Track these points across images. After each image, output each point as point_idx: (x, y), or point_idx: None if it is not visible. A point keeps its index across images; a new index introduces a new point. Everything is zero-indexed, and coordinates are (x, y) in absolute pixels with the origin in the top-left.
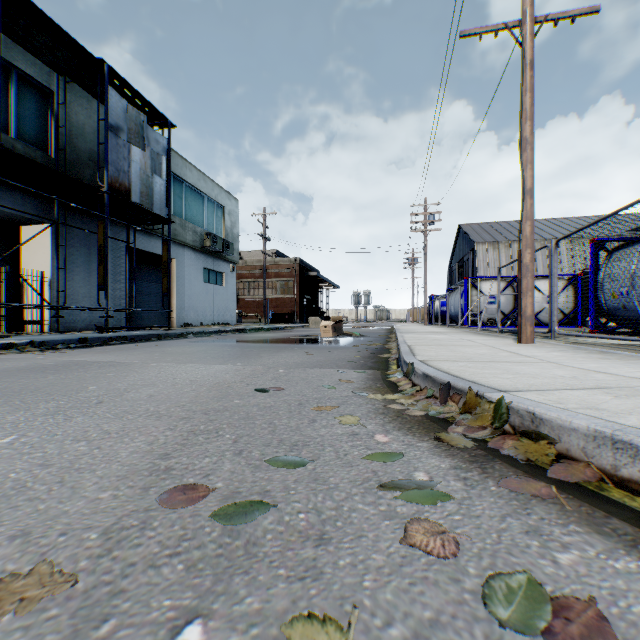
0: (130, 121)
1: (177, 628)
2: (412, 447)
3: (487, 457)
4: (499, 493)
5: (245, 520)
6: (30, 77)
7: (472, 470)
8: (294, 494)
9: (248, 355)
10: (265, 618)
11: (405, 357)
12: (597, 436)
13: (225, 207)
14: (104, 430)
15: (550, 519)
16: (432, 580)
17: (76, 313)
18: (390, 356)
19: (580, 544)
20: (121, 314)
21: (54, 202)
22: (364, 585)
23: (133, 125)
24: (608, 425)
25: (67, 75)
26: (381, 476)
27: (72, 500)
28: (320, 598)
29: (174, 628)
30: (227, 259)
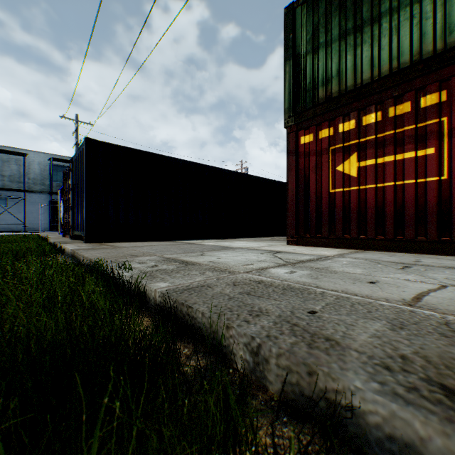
0: None
1: None
2: None
3: None
4: None
5: None
6: None
7: None
8: None
9: None
10: None
11: None
12: None
13: None
14: None
15: None
16: None
17: None
18: None
19: None
20: None
21: None
22: None
23: None
24: None
25: None
26: None
27: None
28: None
29: None
30: None
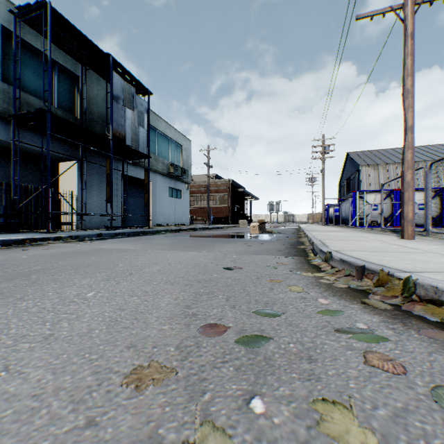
0: (125, 92)
1: (247, 400)
2: (347, 307)
3: (403, 316)
4: (421, 338)
5: (258, 345)
6: (65, 68)
7: (396, 323)
8: (281, 332)
9: (207, 245)
10: (296, 399)
11: (321, 248)
12: None
13: (182, 146)
14: (143, 290)
15: None
16: (394, 386)
17: (91, 217)
18: (306, 247)
19: None
20: (118, 218)
21: (79, 147)
22: (350, 386)
23: (127, 95)
24: None
25: (87, 65)
26: (333, 324)
27: (148, 329)
28: (325, 391)
29: (245, 400)
30: (184, 181)
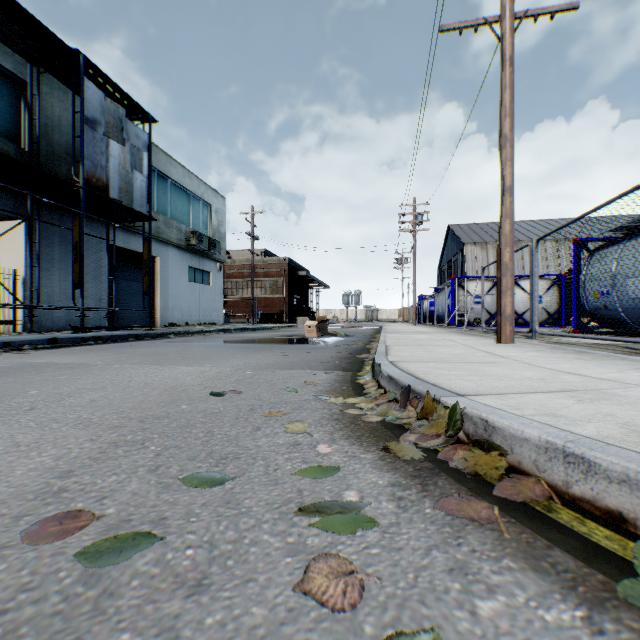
0: (108, 114)
1: None
2: (354, 459)
3: (433, 471)
4: (433, 517)
5: (116, 560)
6: (2, 67)
7: (411, 487)
8: (193, 522)
9: (221, 356)
10: None
11: (376, 358)
12: (549, 448)
13: (212, 205)
14: (16, 442)
15: (483, 551)
16: None
17: (52, 312)
18: (367, 356)
19: (510, 586)
20: (101, 314)
21: (28, 197)
22: None
23: (111, 119)
24: (562, 435)
25: (41, 65)
26: (305, 496)
27: None
28: None
29: None
30: (214, 258)
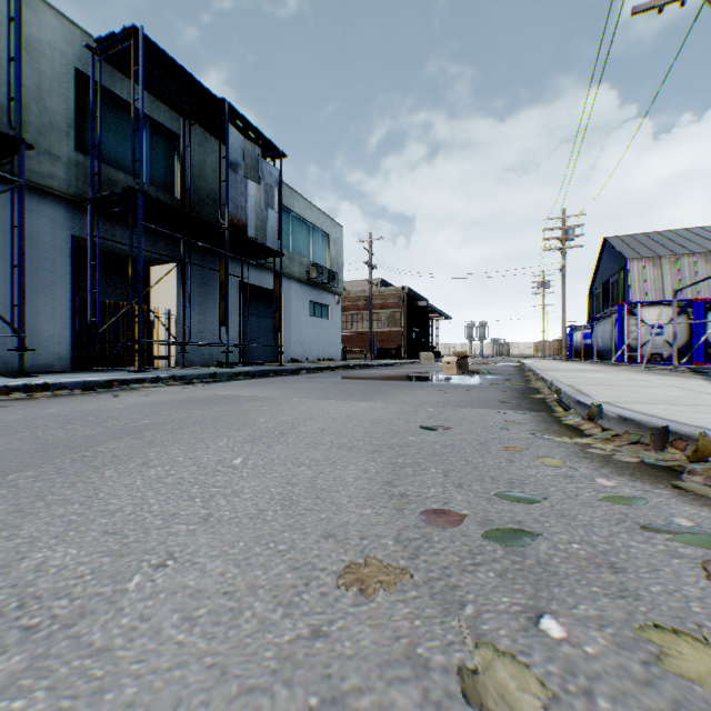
0: (246, 156)
1: (533, 618)
2: (649, 493)
3: None
4: None
5: (521, 544)
6: (160, 125)
7: None
8: (550, 526)
9: (380, 392)
10: (611, 622)
11: (579, 398)
12: None
13: (330, 235)
14: (311, 458)
15: None
16: None
17: (196, 349)
18: (545, 397)
19: None
20: (234, 350)
21: (179, 242)
22: (693, 610)
23: (249, 160)
24: None
25: (191, 118)
26: (634, 518)
27: (343, 513)
28: (654, 614)
29: (530, 618)
30: (332, 291)
